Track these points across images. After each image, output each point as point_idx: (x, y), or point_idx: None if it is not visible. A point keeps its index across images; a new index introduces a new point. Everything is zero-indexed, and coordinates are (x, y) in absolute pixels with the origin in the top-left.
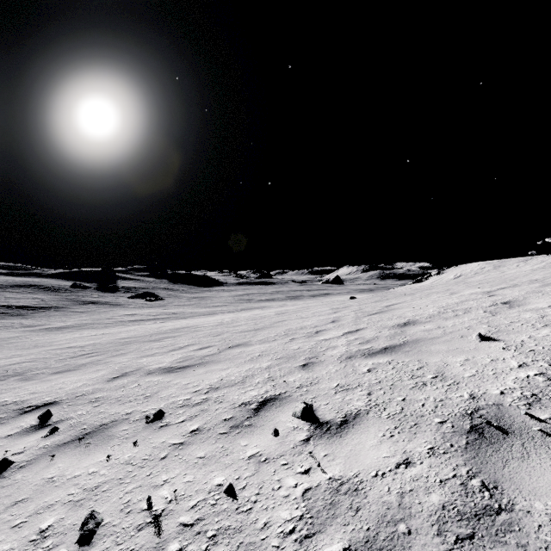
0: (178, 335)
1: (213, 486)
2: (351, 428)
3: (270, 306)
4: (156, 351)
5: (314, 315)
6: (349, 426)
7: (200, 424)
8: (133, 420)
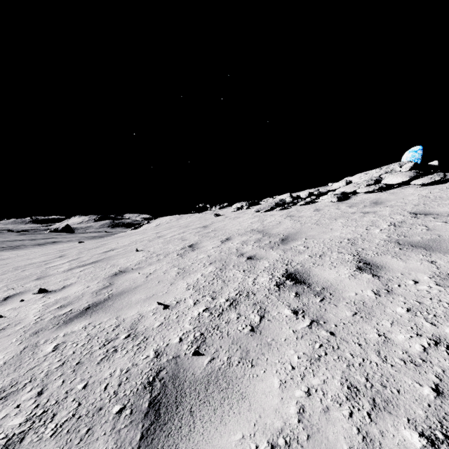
0: None
1: None
2: (67, 288)
3: None
4: None
5: (42, 256)
6: (66, 288)
7: None
8: None
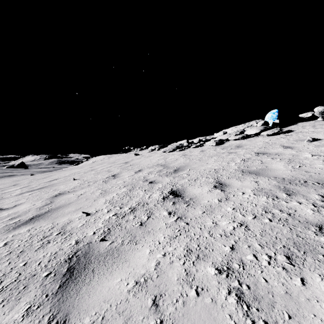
0: None
1: None
2: (17, 206)
3: None
4: None
5: None
6: (17, 206)
7: None
8: None
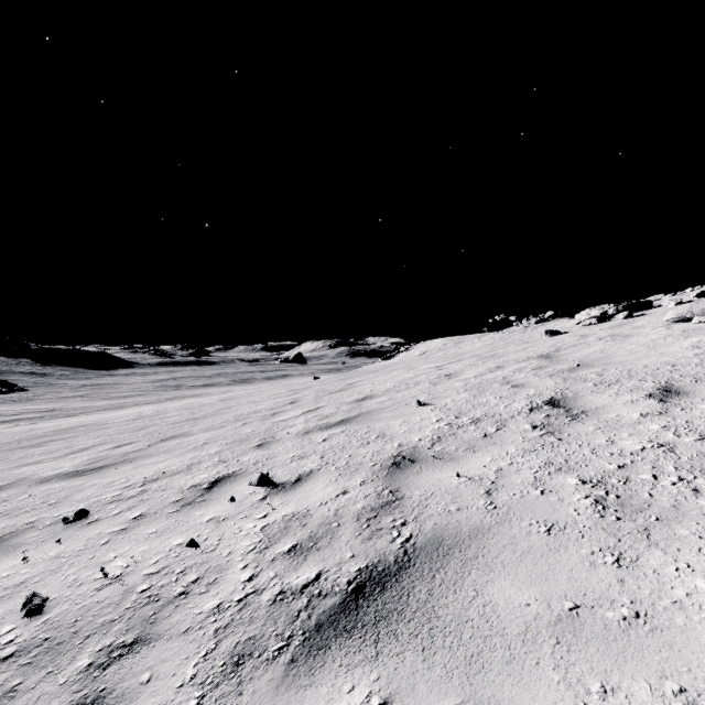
0: (72, 436)
1: (174, 546)
2: (304, 482)
3: (210, 394)
4: (41, 458)
5: (270, 398)
6: (303, 481)
7: (143, 511)
8: (42, 526)
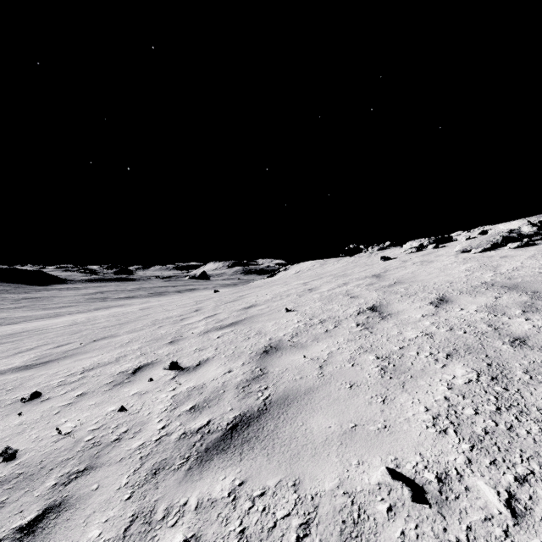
0: (17, 339)
1: (109, 412)
2: (203, 366)
3: (131, 304)
4: None
5: (180, 307)
6: (202, 365)
7: (84, 391)
8: (4, 405)
